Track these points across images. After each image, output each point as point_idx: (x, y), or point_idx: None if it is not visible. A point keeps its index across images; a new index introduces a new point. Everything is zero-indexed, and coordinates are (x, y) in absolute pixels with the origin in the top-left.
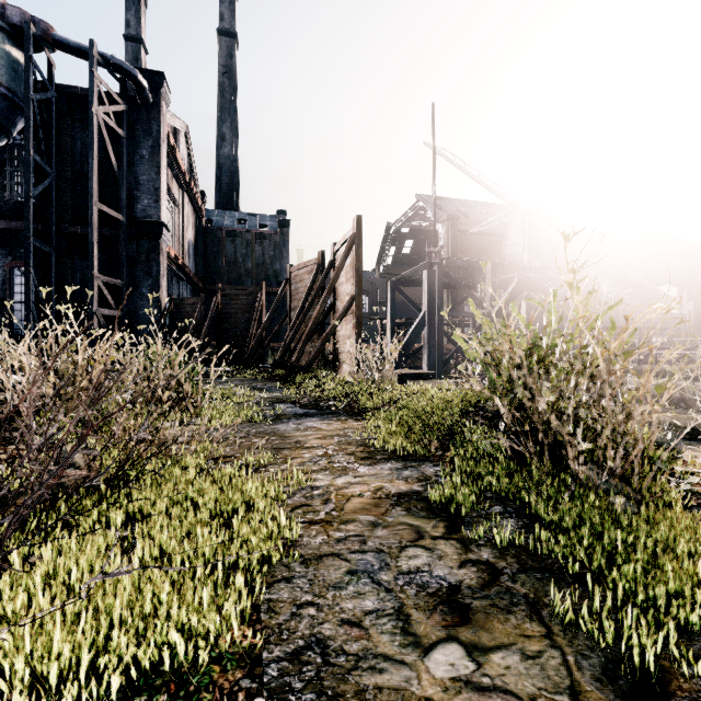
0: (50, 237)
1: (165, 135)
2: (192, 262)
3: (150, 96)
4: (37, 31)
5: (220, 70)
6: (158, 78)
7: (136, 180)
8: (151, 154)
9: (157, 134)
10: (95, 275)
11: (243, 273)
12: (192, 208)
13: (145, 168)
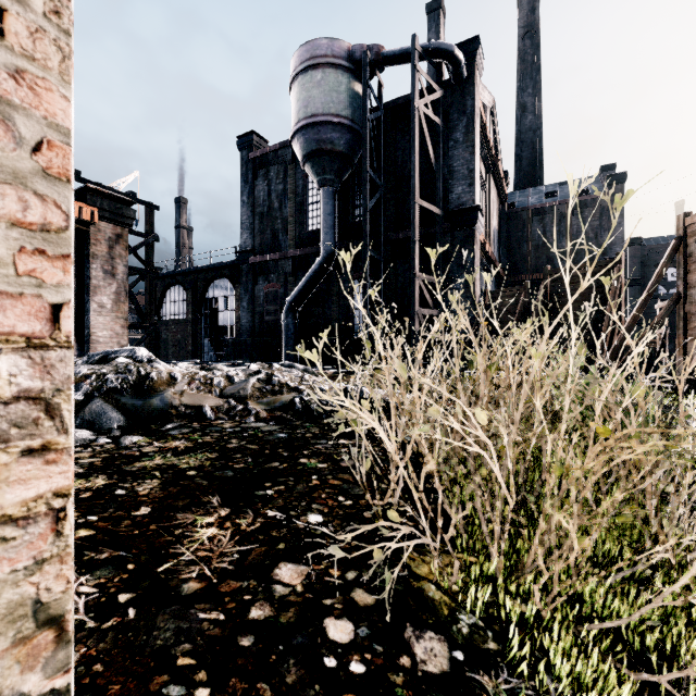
0: (380, 246)
1: (478, 109)
2: (495, 252)
3: (464, 70)
4: (371, 57)
5: (520, 34)
6: (472, 45)
7: (450, 168)
8: (465, 135)
9: (471, 109)
10: (417, 274)
11: (554, 255)
12: (495, 193)
13: (458, 152)
